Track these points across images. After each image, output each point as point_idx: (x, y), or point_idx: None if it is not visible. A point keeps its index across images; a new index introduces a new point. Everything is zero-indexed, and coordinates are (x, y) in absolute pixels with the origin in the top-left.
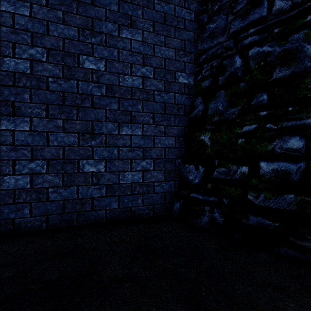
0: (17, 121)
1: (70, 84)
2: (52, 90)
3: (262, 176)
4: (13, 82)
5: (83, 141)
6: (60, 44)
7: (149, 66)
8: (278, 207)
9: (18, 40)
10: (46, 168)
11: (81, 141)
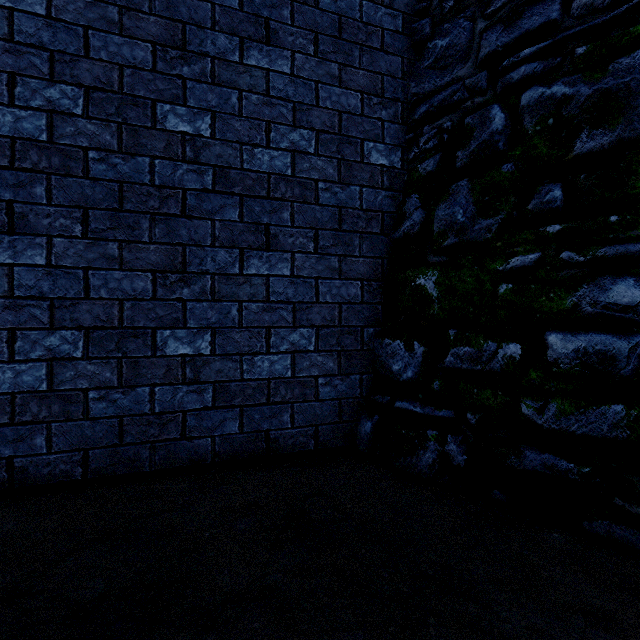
0: (18, 245)
1: (135, 165)
2: (97, 177)
3: (552, 365)
4: (10, 160)
5: (165, 288)
6: (113, 79)
7: (306, 128)
8: (588, 433)
9: (22, 68)
10: (84, 347)
11: (160, 288)
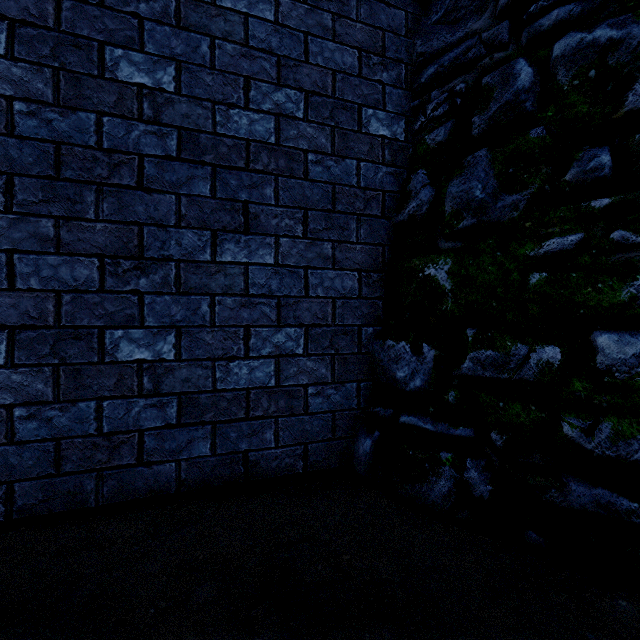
0: None
1: (76, 122)
2: (25, 135)
3: (602, 373)
4: None
5: (116, 277)
6: (47, 12)
7: (294, 87)
8: None
9: None
10: (7, 351)
11: (110, 277)
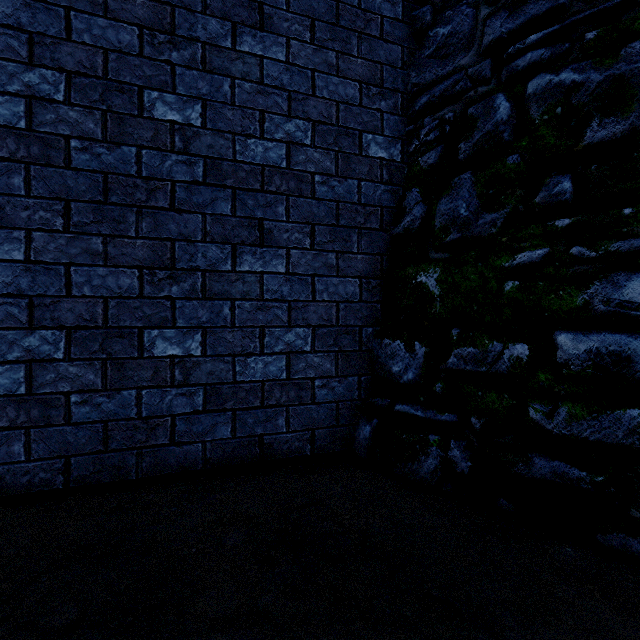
0: None
1: (120, 155)
2: (79, 167)
3: (561, 366)
4: None
5: (152, 285)
6: (96, 64)
7: (302, 118)
8: (602, 439)
9: None
10: (65, 348)
11: (148, 285)
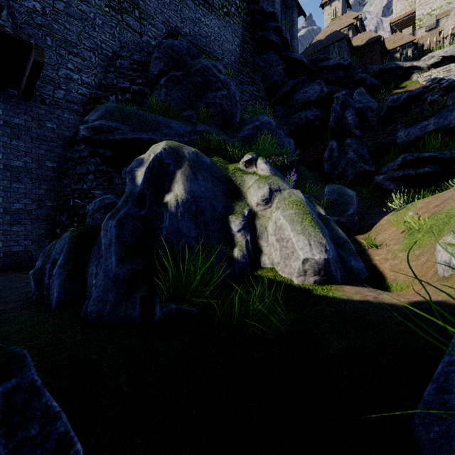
0: None
1: None
2: None
3: None
4: None
5: None
6: None
7: (29, 199)
8: None
9: None
10: None
11: None
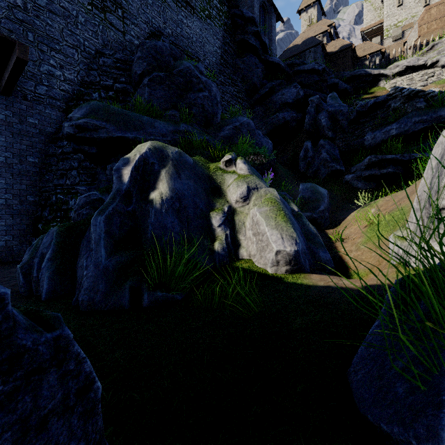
0: None
1: None
2: None
3: None
4: None
5: None
6: None
7: (10, 194)
8: None
9: None
10: None
11: None
